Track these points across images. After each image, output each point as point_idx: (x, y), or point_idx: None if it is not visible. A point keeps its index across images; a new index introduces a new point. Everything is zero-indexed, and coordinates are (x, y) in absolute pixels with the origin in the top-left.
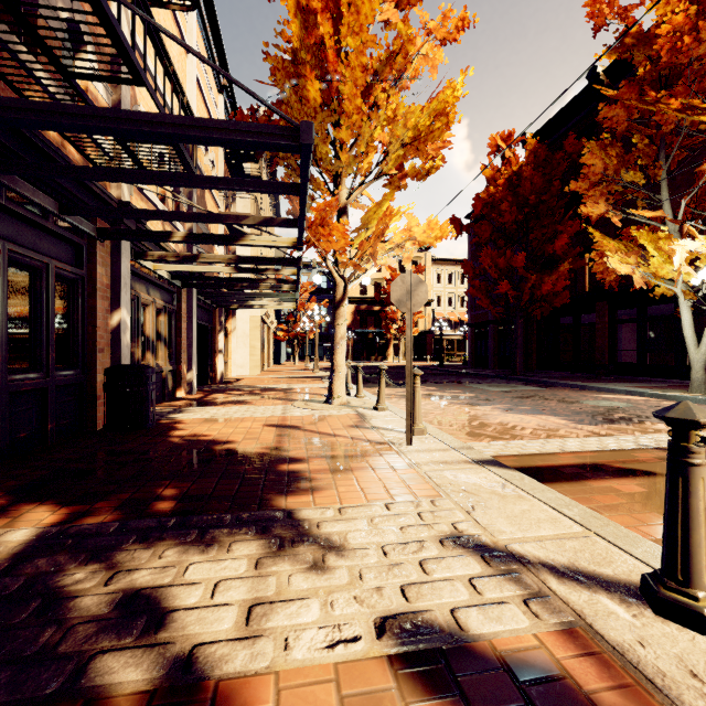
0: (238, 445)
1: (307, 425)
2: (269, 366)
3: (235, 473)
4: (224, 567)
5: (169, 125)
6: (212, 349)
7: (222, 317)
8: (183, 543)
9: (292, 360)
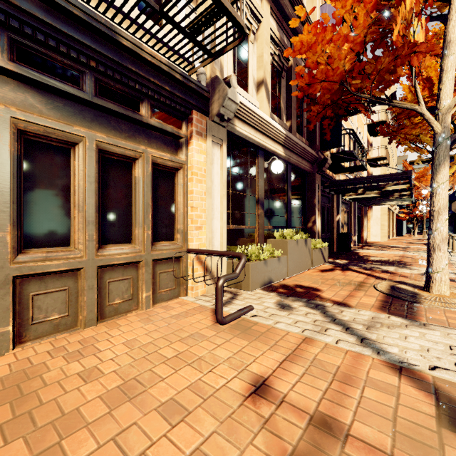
0: (385, 258)
1: (414, 257)
2: (393, 237)
3: (386, 261)
4: (389, 267)
5: (370, 178)
6: (361, 226)
7: (366, 210)
8: (379, 265)
9: (412, 233)
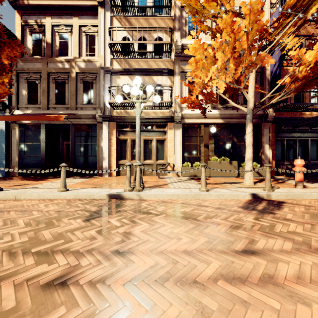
0: None
1: None
2: None
3: None
4: None
5: (307, 120)
6: None
7: None
8: None
9: None
